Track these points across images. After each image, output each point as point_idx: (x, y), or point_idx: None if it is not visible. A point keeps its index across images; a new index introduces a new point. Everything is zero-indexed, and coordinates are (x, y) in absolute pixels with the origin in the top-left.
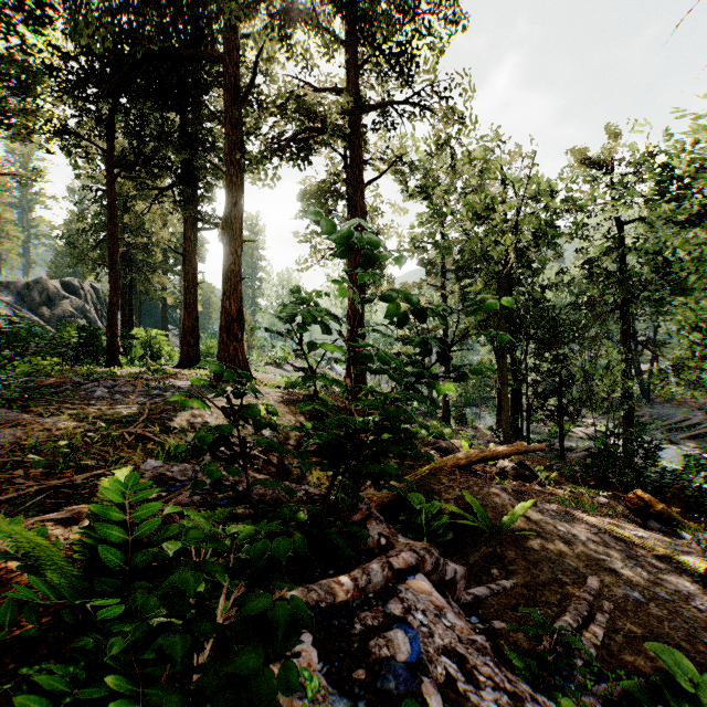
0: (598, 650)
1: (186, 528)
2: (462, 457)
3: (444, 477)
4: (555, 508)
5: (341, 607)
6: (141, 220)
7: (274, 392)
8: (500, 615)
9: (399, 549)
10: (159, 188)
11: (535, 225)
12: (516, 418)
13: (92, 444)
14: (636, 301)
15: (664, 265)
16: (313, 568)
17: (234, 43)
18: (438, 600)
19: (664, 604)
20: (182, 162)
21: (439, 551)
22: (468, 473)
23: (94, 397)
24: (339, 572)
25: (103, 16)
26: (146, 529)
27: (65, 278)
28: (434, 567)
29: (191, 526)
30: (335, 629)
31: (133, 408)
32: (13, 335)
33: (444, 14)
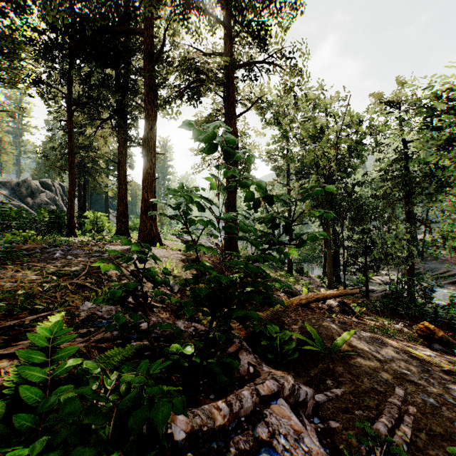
0: (408, 445)
1: (65, 400)
2: (303, 298)
3: (291, 312)
4: (368, 335)
5: (219, 430)
6: (91, 141)
7: (176, 254)
8: (335, 417)
9: (264, 377)
10: (102, 119)
11: (349, 143)
12: (336, 270)
13: (46, 291)
14: (416, 193)
15: (434, 169)
16: (198, 393)
17: (150, 22)
18: (296, 424)
19: (452, 408)
20: (117, 103)
21: (289, 366)
22: (307, 309)
23: (54, 257)
24: (218, 397)
25: (62, 3)
26: (63, 369)
27: (43, 179)
28: (291, 392)
29: (71, 397)
30: (214, 451)
31: (79, 265)
32: (7, 216)
33: (289, 3)
